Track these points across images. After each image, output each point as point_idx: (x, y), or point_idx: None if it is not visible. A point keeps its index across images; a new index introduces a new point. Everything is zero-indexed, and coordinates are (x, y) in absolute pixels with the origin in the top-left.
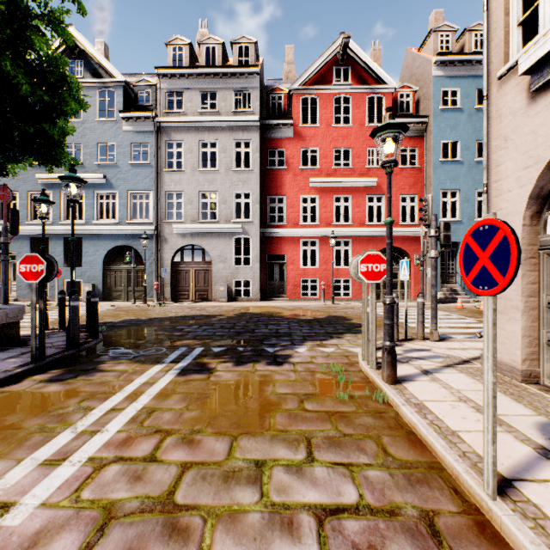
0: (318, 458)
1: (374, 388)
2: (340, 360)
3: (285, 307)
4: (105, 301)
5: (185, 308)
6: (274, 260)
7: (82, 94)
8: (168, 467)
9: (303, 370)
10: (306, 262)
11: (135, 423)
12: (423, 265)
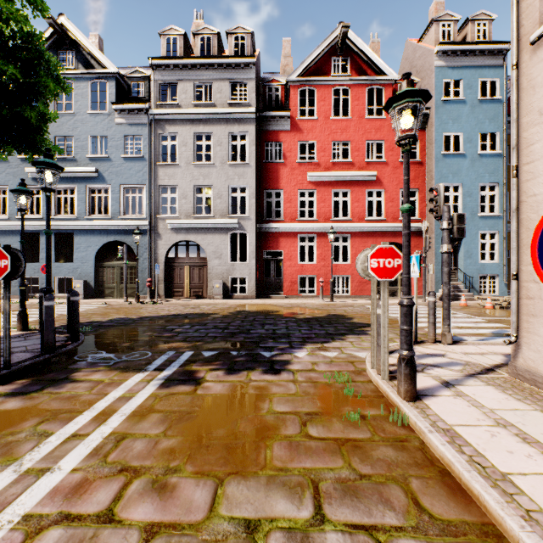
0: (330, 516)
1: (388, 405)
2: (345, 367)
3: (282, 304)
4: (97, 298)
5: (178, 306)
6: (271, 257)
7: (73, 85)
8: (126, 534)
9: (304, 381)
10: (303, 258)
11: (97, 456)
12: (425, 261)
